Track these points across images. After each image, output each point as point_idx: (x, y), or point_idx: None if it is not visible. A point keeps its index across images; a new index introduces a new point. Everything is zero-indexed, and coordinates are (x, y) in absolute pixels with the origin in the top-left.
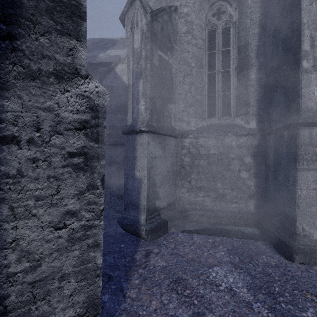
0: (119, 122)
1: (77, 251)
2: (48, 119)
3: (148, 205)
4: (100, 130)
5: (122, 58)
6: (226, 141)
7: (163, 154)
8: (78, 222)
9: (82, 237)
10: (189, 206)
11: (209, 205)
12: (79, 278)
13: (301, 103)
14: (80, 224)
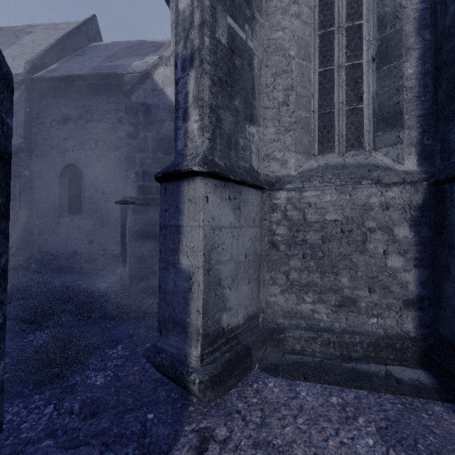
0: (159, 166)
1: None
2: None
3: (206, 327)
4: None
5: (164, 56)
6: (359, 197)
7: (237, 221)
8: None
9: None
10: (286, 321)
11: (324, 320)
12: None
13: None
14: None
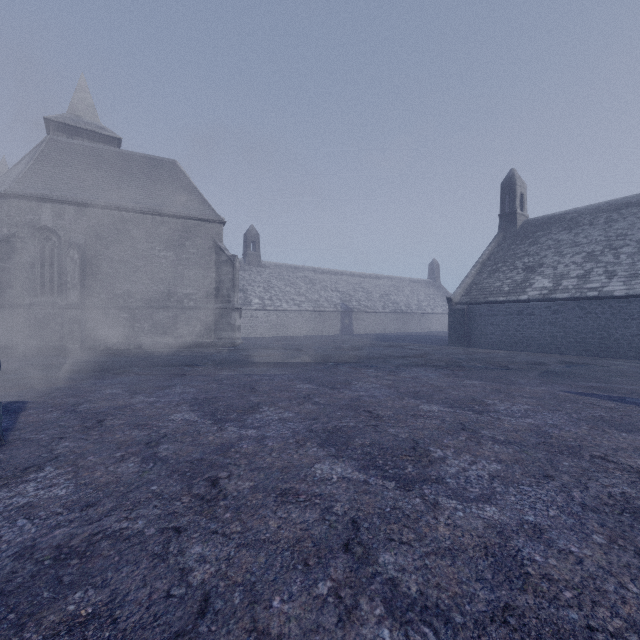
0: None
1: None
2: None
3: None
4: None
5: None
6: (48, 311)
7: (2, 317)
8: None
9: None
10: (23, 346)
11: (37, 345)
12: None
13: (68, 300)
14: None
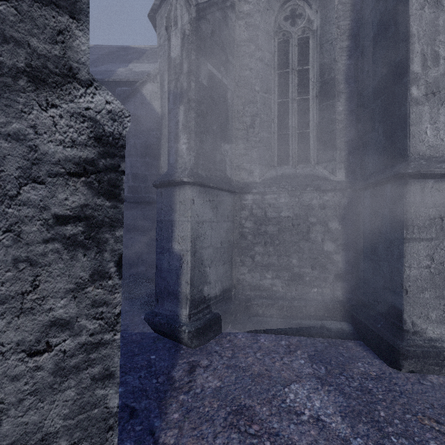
0: (147, 169)
1: (71, 391)
2: (15, 155)
3: (192, 294)
4: (115, 177)
5: (152, 74)
6: (304, 199)
7: (215, 217)
8: (74, 338)
9: (81, 364)
10: (252, 293)
11: (280, 291)
12: (76, 436)
13: (409, 146)
14: (78, 342)
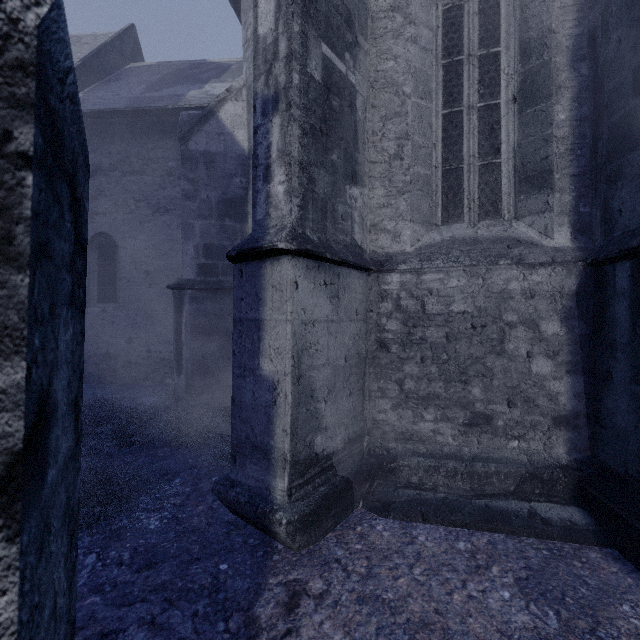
0: (227, 237)
1: None
2: None
3: (294, 452)
4: None
5: (234, 88)
6: (495, 281)
7: (335, 313)
8: None
9: None
10: (399, 445)
11: (449, 443)
12: None
13: None
14: None
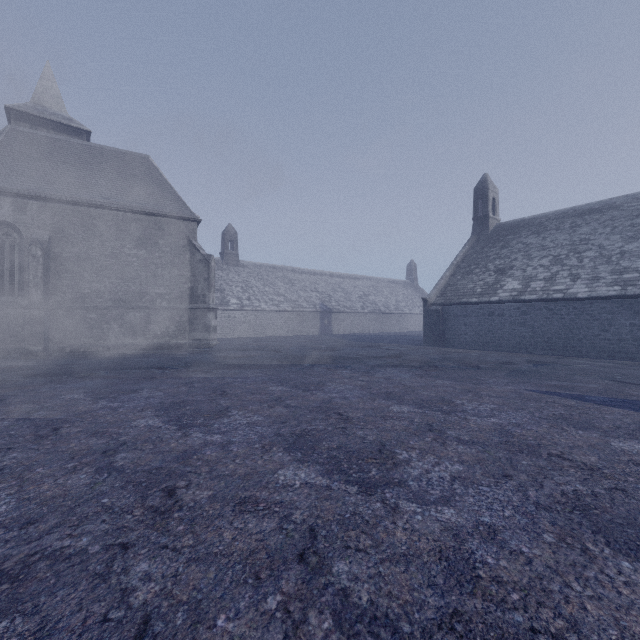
0: None
1: None
2: None
3: None
4: None
5: None
6: (7, 311)
7: None
8: None
9: None
10: None
11: None
12: None
13: (29, 299)
14: None
